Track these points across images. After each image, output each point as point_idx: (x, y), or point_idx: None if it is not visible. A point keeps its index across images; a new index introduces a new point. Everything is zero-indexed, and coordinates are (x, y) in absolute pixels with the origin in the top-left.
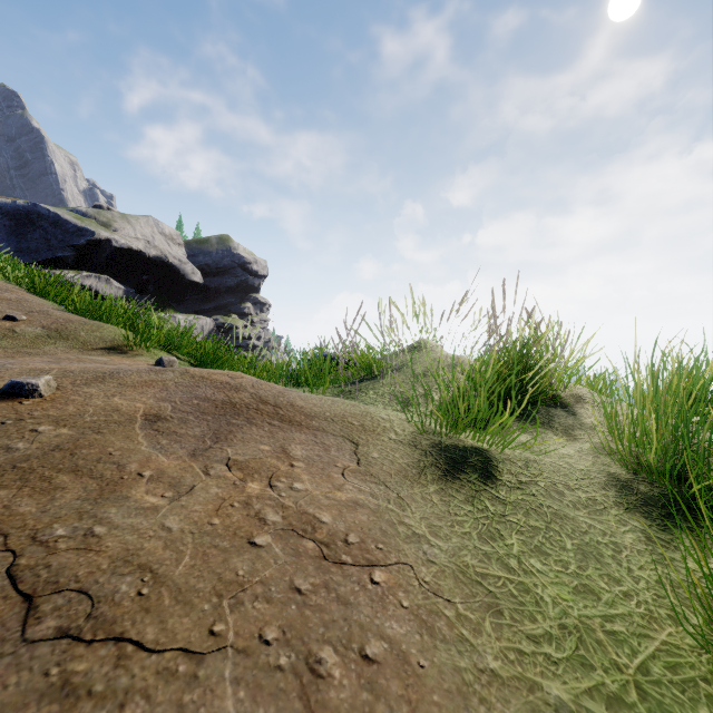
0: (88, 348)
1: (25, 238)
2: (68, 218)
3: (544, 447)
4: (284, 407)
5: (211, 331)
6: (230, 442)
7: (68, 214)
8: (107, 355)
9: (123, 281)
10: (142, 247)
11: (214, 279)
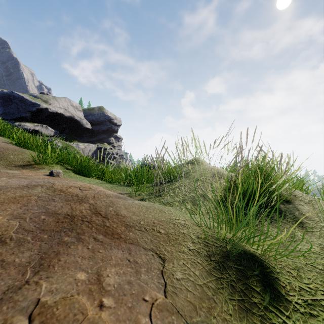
0: (12, 165)
1: (7, 108)
2: (27, 98)
3: (295, 244)
4: (111, 217)
5: (95, 150)
6: (49, 271)
7: (28, 96)
8: (21, 169)
9: (53, 127)
10: (62, 112)
11: (96, 126)
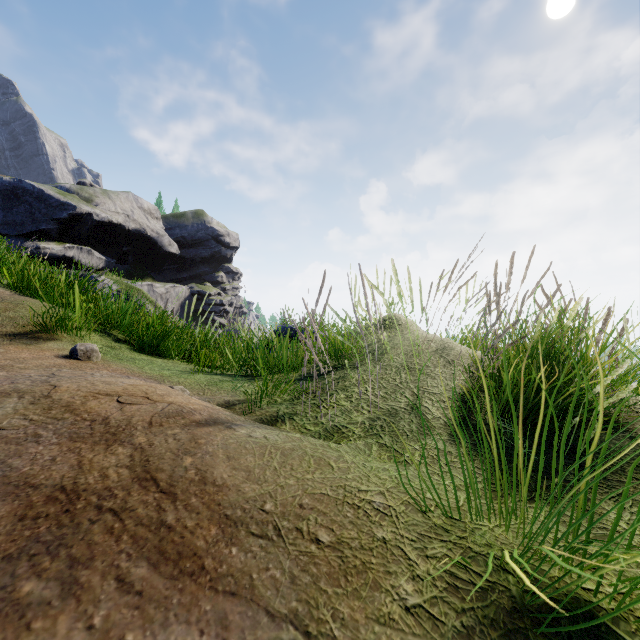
0: None
1: (10, 212)
2: (51, 194)
3: None
4: (184, 491)
5: (186, 298)
6: None
7: (52, 189)
8: (6, 344)
9: (104, 252)
10: (121, 221)
11: (190, 250)
